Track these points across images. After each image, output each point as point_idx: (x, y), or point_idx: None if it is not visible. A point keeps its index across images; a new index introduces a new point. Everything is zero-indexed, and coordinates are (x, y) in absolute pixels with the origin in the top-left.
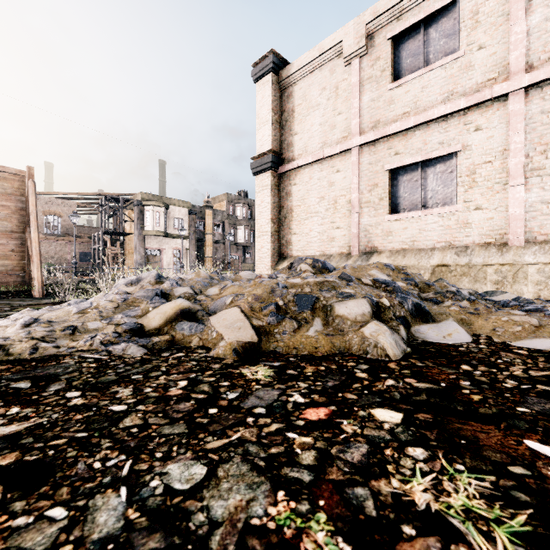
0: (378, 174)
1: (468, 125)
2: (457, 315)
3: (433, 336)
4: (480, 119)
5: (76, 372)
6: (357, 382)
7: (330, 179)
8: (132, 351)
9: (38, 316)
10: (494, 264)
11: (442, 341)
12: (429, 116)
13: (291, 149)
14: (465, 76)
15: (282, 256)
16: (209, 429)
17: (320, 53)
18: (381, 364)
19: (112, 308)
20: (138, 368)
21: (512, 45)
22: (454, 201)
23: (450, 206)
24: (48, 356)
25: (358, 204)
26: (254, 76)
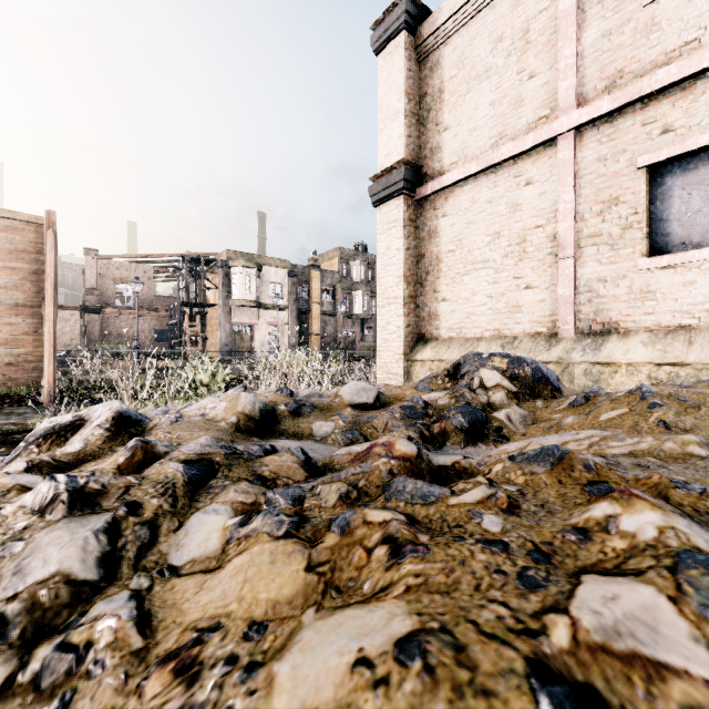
0: (620, 177)
1: None
2: None
3: None
4: None
5: None
6: None
7: (512, 199)
8: None
9: None
10: None
11: None
12: None
13: (438, 155)
14: None
15: (421, 338)
16: None
17: None
18: None
19: None
20: None
21: None
22: None
23: None
24: None
25: (574, 240)
26: (375, 44)
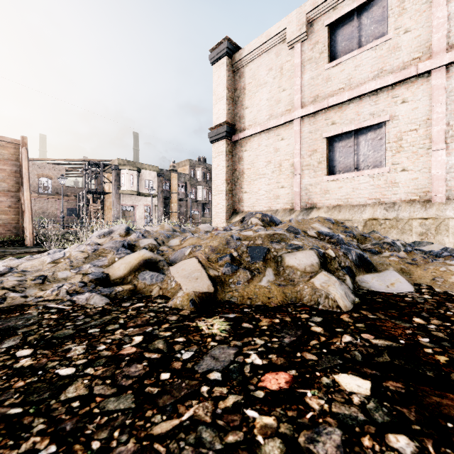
0: (317, 141)
1: (396, 98)
2: (397, 265)
3: (377, 285)
4: (406, 92)
5: (36, 325)
6: (313, 338)
7: (276, 145)
8: (95, 300)
9: (17, 265)
10: (419, 218)
11: (386, 291)
12: (361, 91)
13: (243, 120)
14: (393, 56)
15: (235, 211)
16: (158, 403)
17: (267, 39)
18: (333, 316)
19: (82, 258)
20: (97, 320)
21: (435, 28)
22: (383, 164)
23: (380, 168)
24: (15, 306)
25: (300, 166)
26: (211, 60)
